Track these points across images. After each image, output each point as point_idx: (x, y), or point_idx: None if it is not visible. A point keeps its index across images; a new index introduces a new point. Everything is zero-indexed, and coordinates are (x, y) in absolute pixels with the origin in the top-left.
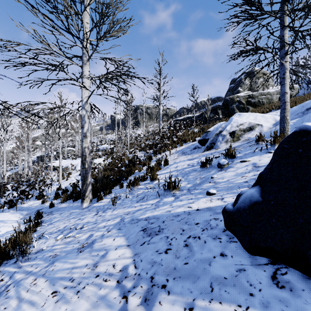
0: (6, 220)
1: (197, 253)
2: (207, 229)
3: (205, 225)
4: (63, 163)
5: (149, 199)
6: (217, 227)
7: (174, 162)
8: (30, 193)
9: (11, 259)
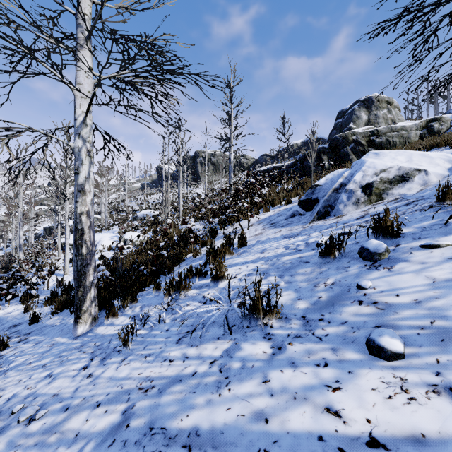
0: None
1: None
2: None
3: None
4: None
5: (207, 339)
6: None
7: (256, 240)
8: (10, 291)
9: None
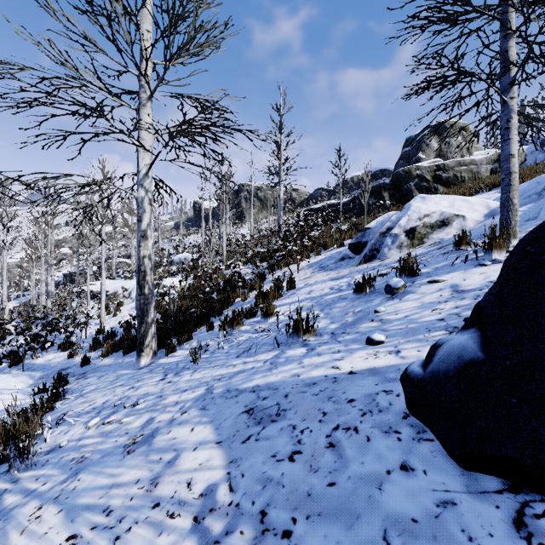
0: (1, 388)
1: (353, 462)
2: (372, 412)
3: (368, 403)
4: (109, 285)
5: (261, 352)
6: (392, 409)
7: (305, 283)
8: (48, 339)
9: (2, 464)
